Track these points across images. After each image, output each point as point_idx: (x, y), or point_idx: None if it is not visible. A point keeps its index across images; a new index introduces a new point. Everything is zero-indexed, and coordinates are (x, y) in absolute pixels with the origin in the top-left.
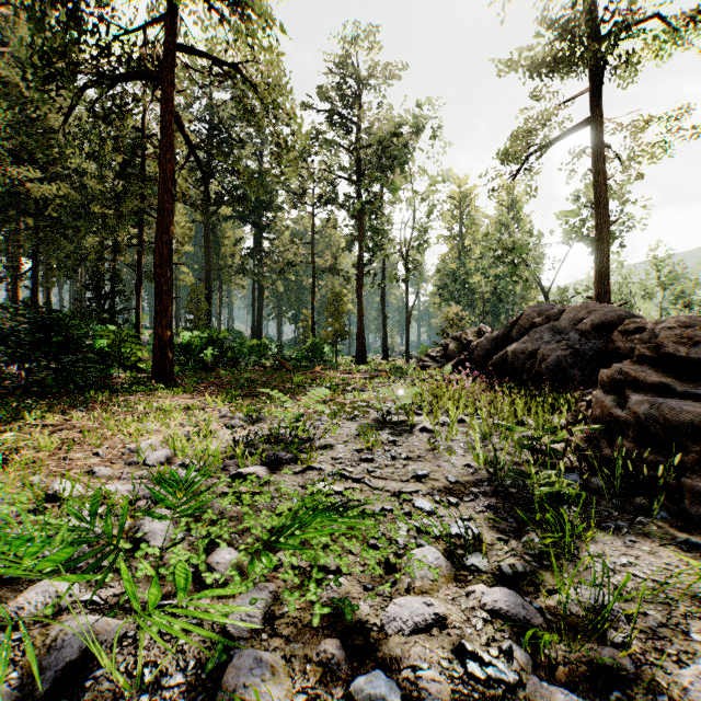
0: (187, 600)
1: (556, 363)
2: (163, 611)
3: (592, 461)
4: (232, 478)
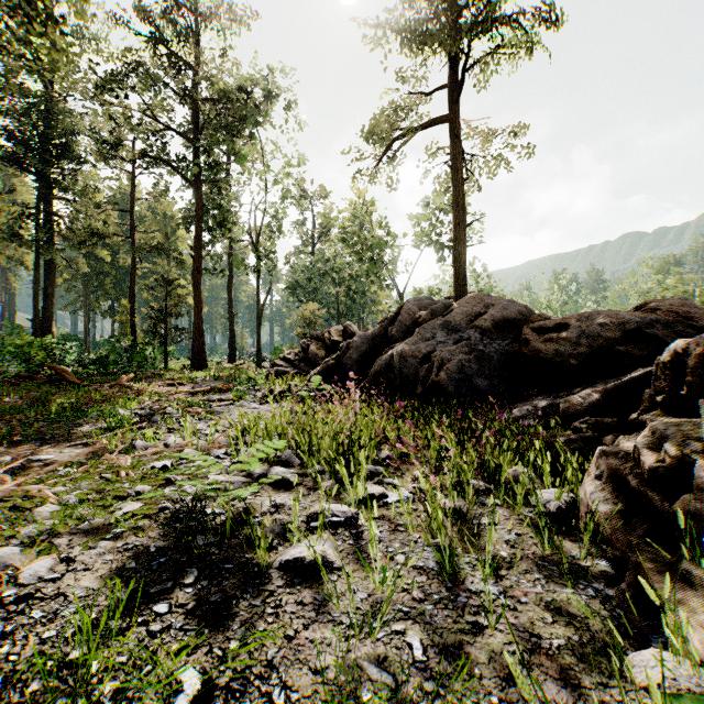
0: None
1: (460, 369)
2: None
3: None
4: None
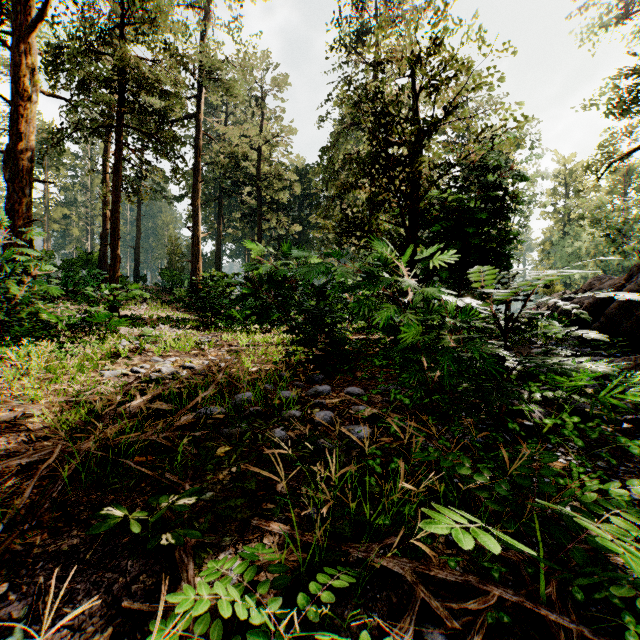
0: None
1: None
2: None
3: None
4: None
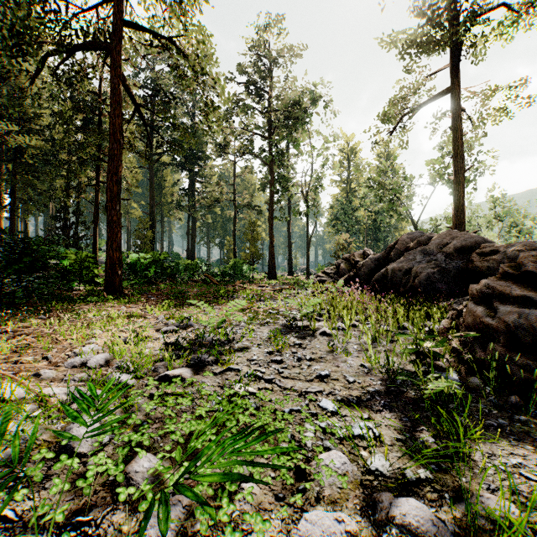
0: (102, 515)
1: (427, 278)
2: (75, 529)
3: (471, 364)
4: (161, 379)
